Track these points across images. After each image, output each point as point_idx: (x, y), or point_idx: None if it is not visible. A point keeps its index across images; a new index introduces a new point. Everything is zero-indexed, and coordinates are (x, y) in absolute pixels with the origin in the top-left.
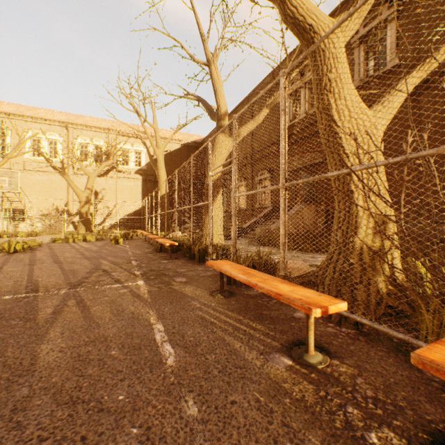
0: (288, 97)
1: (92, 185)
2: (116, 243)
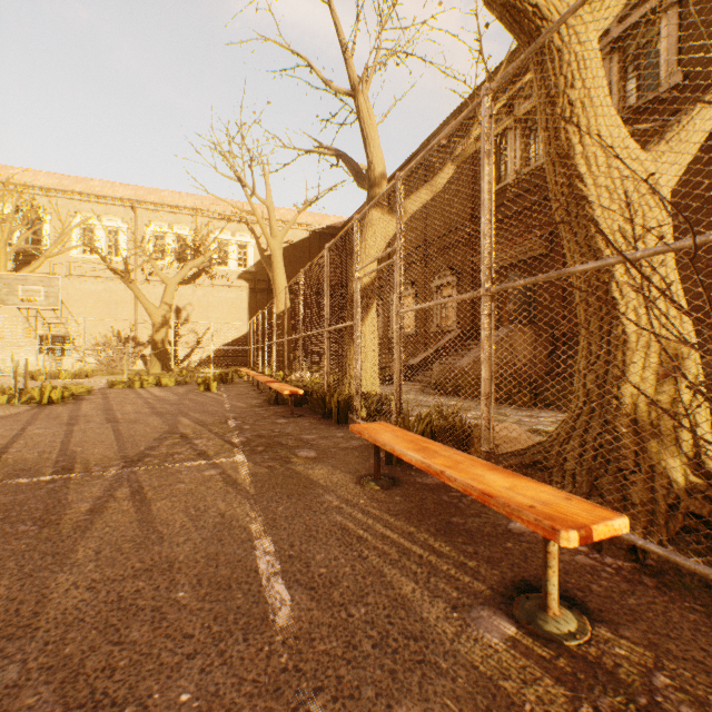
0: None
1: (171, 297)
2: (206, 390)
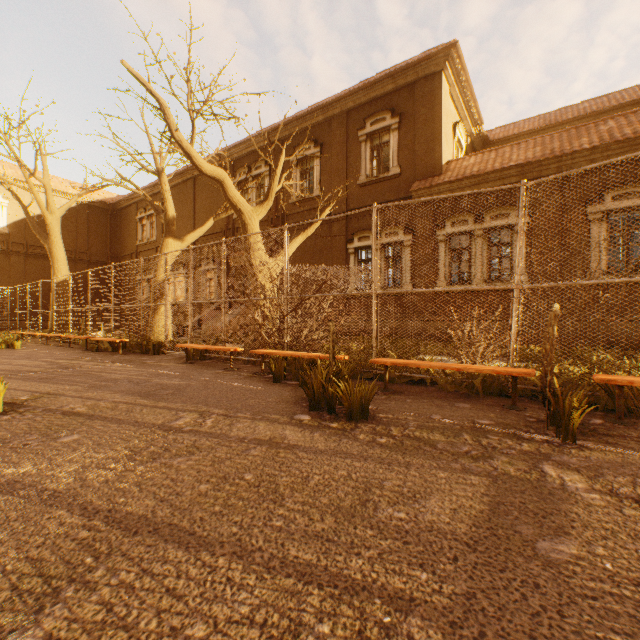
0: (237, 187)
1: None
2: (7, 348)
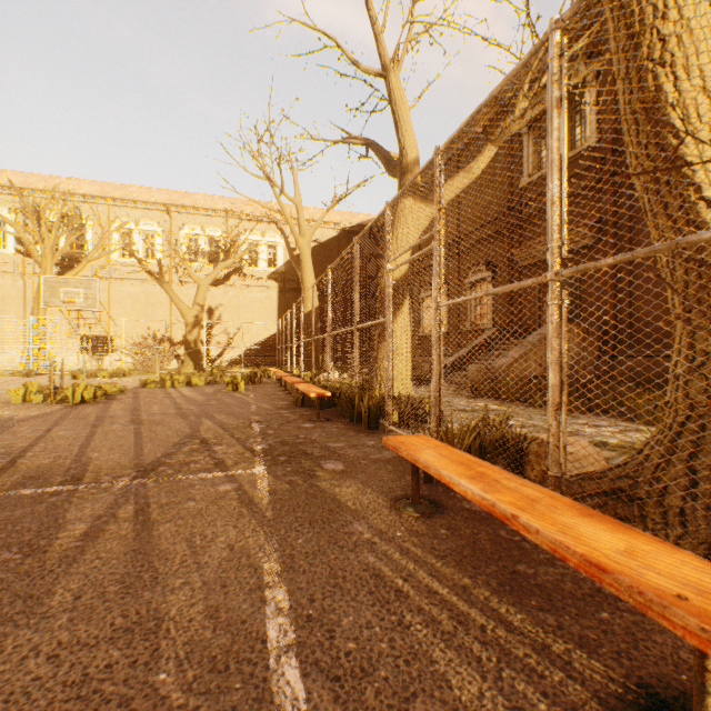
0: (526, 134)
1: (203, 298)
2: (235, 390)
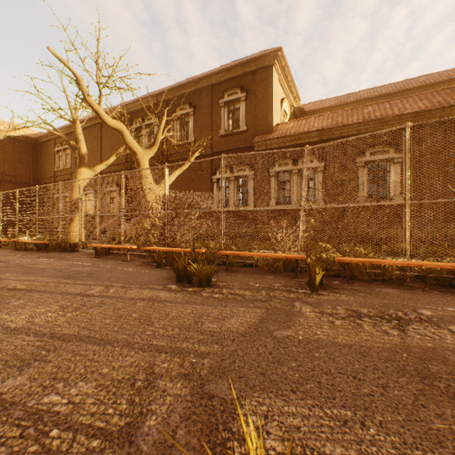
0: (134, 132)
1: None
2: None
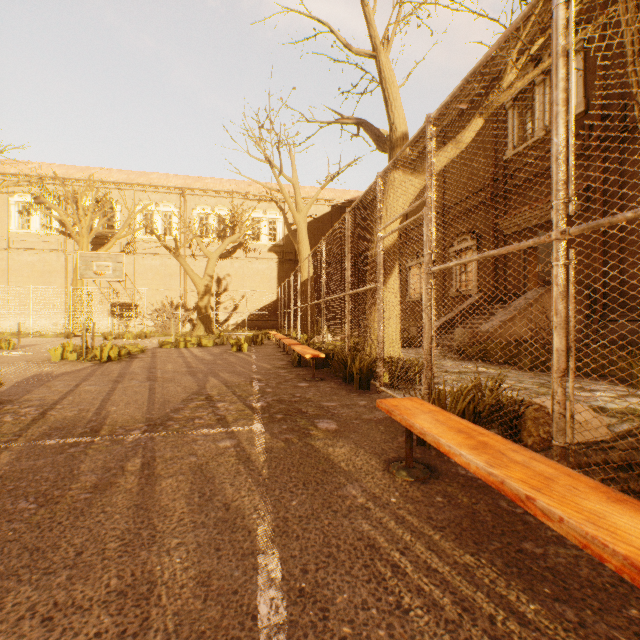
0: (510, 108)
1: (212, 269)
2: (239, 350)
